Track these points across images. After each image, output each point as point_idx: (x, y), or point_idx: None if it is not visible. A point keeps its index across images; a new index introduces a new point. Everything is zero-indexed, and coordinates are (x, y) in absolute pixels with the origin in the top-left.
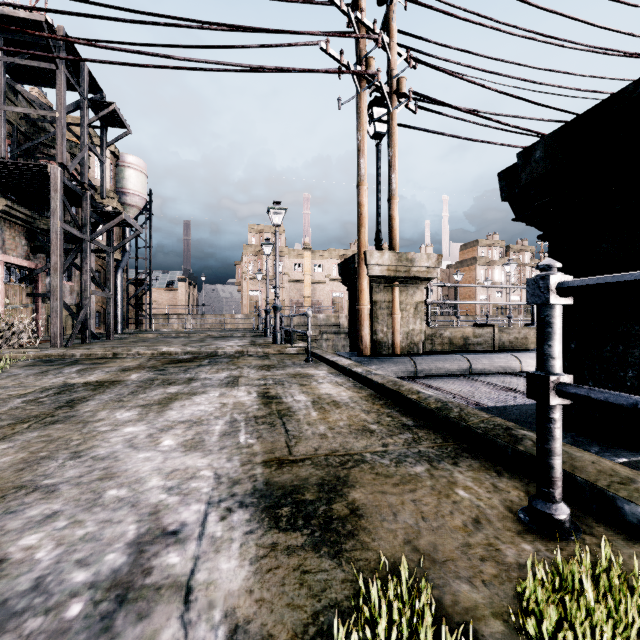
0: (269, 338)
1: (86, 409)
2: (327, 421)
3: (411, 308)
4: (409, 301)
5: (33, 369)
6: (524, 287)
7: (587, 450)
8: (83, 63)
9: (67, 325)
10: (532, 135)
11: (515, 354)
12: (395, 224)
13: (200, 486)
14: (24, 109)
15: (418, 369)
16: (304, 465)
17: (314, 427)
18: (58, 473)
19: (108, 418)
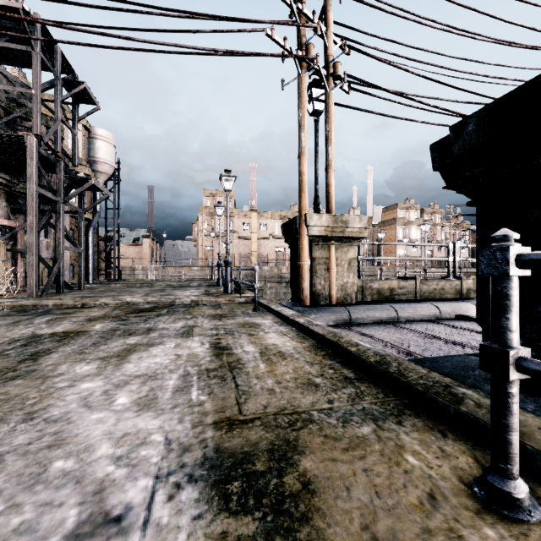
0: (221, 288)
1: (48, 362)
2: (274, 374)
3: (345, 264)
4: (343, 257)
5: (6, 319)
6: (441, 245)
7: (523, 408)
8: (57, 47)
9: (44, 276)
10: (448, 114)
11: (435, 304)
12: (331, 190)
13: (149, 454)
14: (3, 86)
15: (352, 318)
16: (254, 426)
17: (262, 381)
18: (7, 440)
19: (67, 372)
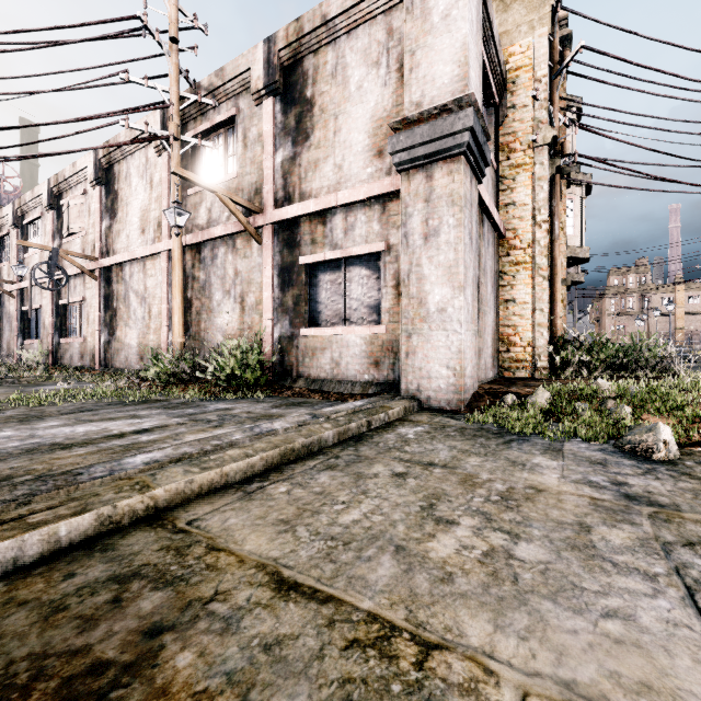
0: None
1: None
2: None
3: None
4: None
5: None
6: None
7: None
8: None
9: None
10: None
11: None
12: None
13: None
14: None
15: None
16: None
17: None
18: None
19: None
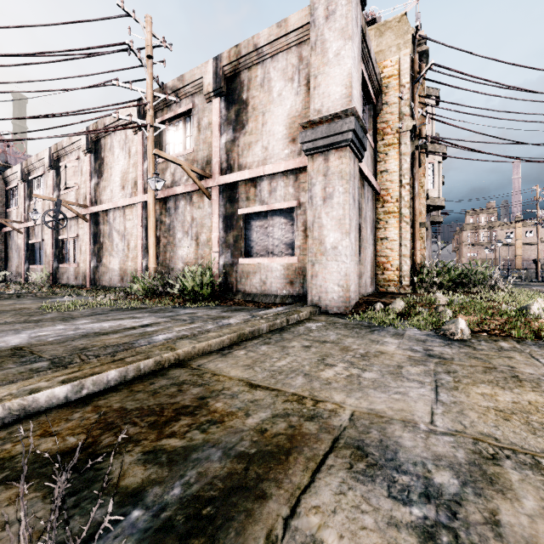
0: None
1: None
2: None
3: None
4: None
5: None
6: None
7: None
8: None
9: None
10: None
11: None
12: None
13: None
14: None
15: None
16: None
17: None
18: None
19: None
